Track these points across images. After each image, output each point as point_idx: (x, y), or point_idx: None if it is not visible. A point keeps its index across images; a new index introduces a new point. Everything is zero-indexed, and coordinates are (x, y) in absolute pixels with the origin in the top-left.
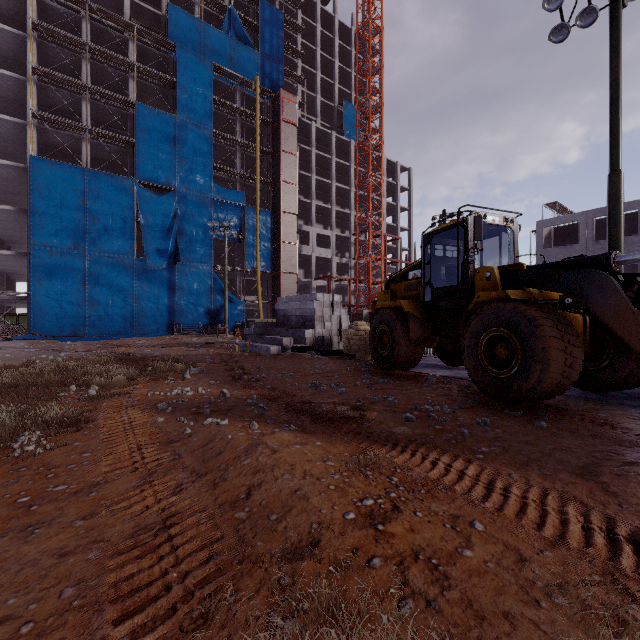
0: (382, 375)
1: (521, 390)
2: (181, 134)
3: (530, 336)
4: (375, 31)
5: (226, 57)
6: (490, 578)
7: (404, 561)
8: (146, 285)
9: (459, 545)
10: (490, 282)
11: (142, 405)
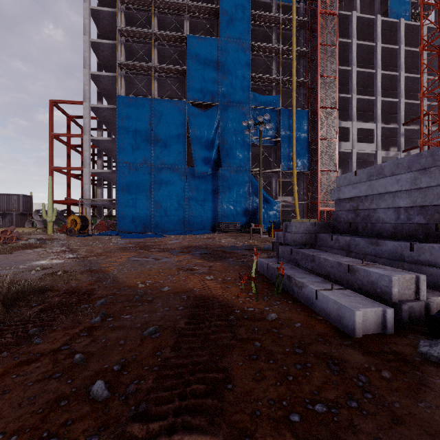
0: None
1: None
2: (223, 53)
3: None
4: None
5: None
6: None
7: None
8: (195, 190)
9: None
10: None
11: None
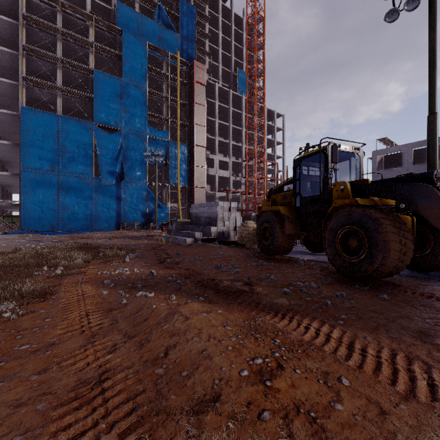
0: (265, 259)
1: (368, 271)
2: (125, 91)
3: (374, 232)
4: (259, 20)
5: (156, 38)
6: (359, 430)
7: (288, 414)
8: (101, 196)
9: (331, 399)
10: (344, 193)
11: (93, 281)
